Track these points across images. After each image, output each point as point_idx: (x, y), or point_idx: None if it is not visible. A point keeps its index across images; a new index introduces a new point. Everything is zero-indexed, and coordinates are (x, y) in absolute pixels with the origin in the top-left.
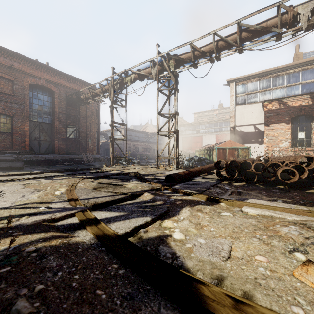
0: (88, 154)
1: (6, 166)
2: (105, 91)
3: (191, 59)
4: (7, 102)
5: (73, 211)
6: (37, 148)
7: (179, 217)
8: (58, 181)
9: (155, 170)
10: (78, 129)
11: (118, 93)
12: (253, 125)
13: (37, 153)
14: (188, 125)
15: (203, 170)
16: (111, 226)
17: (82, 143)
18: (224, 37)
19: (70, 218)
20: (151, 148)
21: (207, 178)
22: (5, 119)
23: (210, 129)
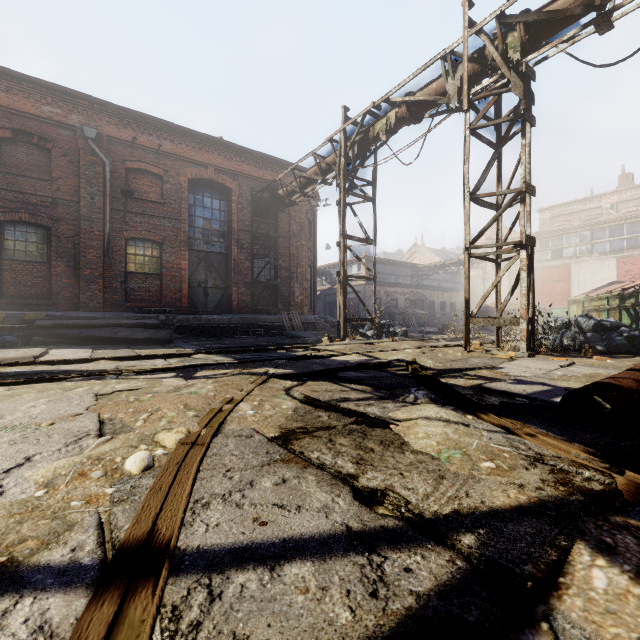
0: (293, 313)
1: (142, 336)
2: (327, 168)
3: (587, 3)
4: (154, 218)
5: None
6: (202, 302)
7: None
8: (193, 387)
9: (459, 354)
10: (274, 261)
11: (356, 170)
12: None
13: (200, 311)
14: None
15: None
16: None
17: (282, 290)
18: None
19: None
20: (426, 300)
21: None
22: (151, 249)
23: (596, 244)
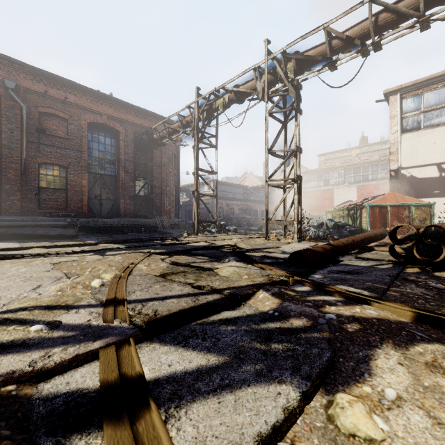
0: (163, 217)
1: (55, 233)
2: (187, 124)
3: (324, 55)
4: (61, 149)
5: (97, 344)
6: (98, 209)
7: (377, 385)
8: (108, 258)
9: (262, 241)
10: (150, 182)
11: (205, 127)
12: (436, 166)
13: (97, 216)
14: (309, 173)
15: (354, 244)
16: (180, 426)
17: (156, 202)
18: (391, 3)
19: (85, 364)
20: (252, 209)
21: (369, 260)
22: (58, 171)
23: (346, 178)
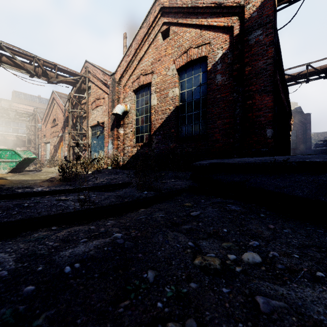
0: None
1: None
2: None
3: None
4: None
5: None
6: None
7: None
8: None
9: None
10: None
11: None
12: None
13: None
14: None
15: None
16: None
17: None
18: None
19: None
20: None
21: None
22: None
23: None
